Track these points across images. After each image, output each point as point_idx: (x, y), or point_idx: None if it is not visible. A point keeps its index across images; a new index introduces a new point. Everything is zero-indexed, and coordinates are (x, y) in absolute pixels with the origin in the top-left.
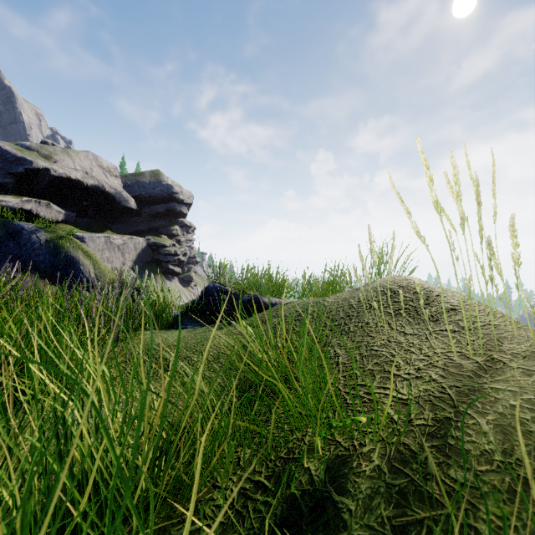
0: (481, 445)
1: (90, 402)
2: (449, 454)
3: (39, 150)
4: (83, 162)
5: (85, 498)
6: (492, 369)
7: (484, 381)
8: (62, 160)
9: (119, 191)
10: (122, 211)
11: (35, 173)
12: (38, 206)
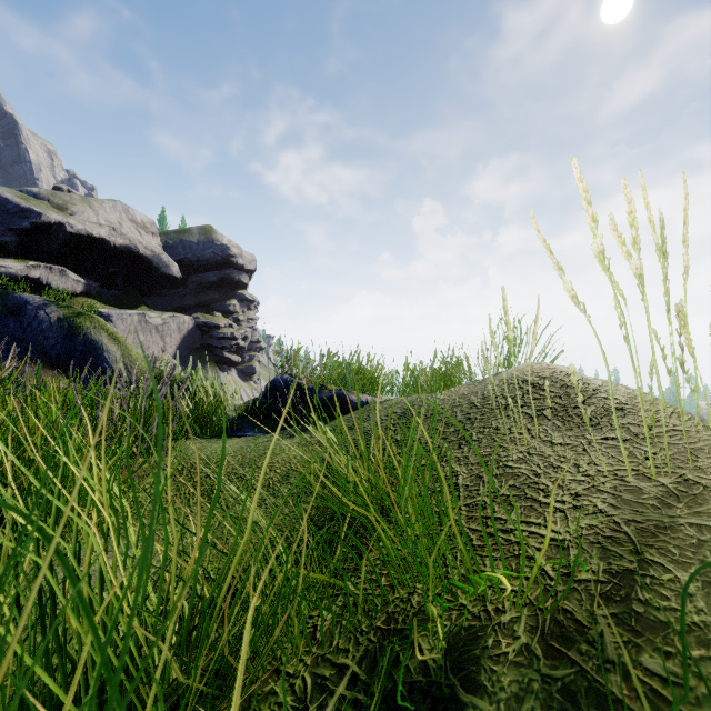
0: (687, 616)
1: (60, 559)
2: (637, 628)
3: (51, 199)
4: (109, 215)
5: (66, 707)
6: (688, 495)
7: (677, 514)
8: (81, 212)
9: (157, 253)
10: (161, 281)
11: (45, 229)
12: (48, 274)
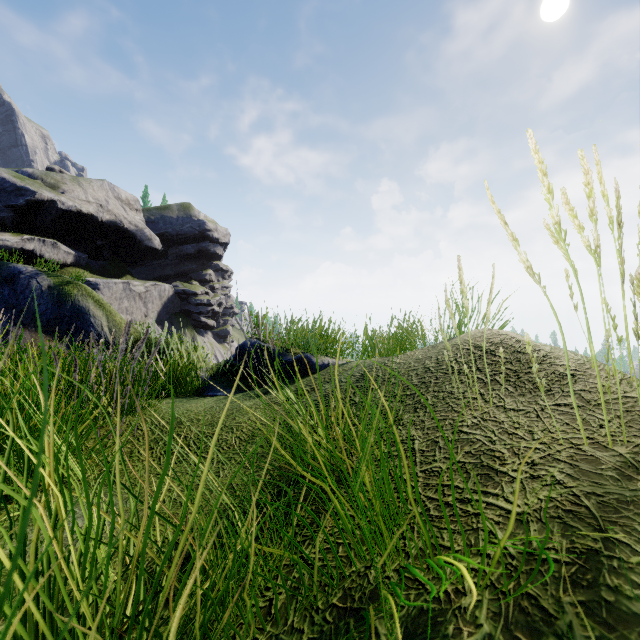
0: None
1: None
2: (608, 620)
3: (44, 179)
4: (97, 193)
5: None
6: None
7: (638, 487)
8: (71, 191)
9: (140, 227)
10: (144, 252)
11: (39, 206)
12: (42, 246)
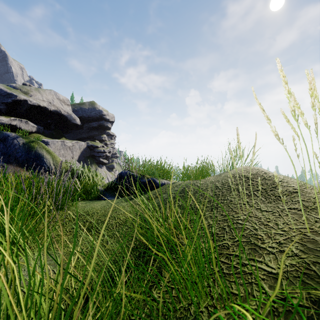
0: None
1: None
2: None
3: (21, 89)
4: (48, 96)
5: None
6: None
7: None
8: (35, 95)
9: (69, 113)
10: (71, 126)
11: (18, 102)
12: (20, 123)
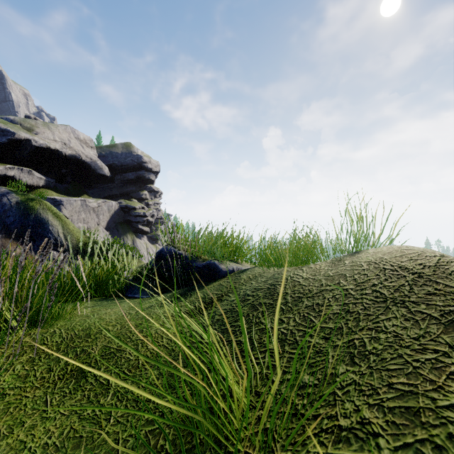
0: None
1: None
2: None
3: (22, 123)
4: (61, 134)
5: None
6: None
7: None
8: (42, 133)
9: (94, 160)
10: (97, 178)
11: (17, 143)
12: (20, 173)
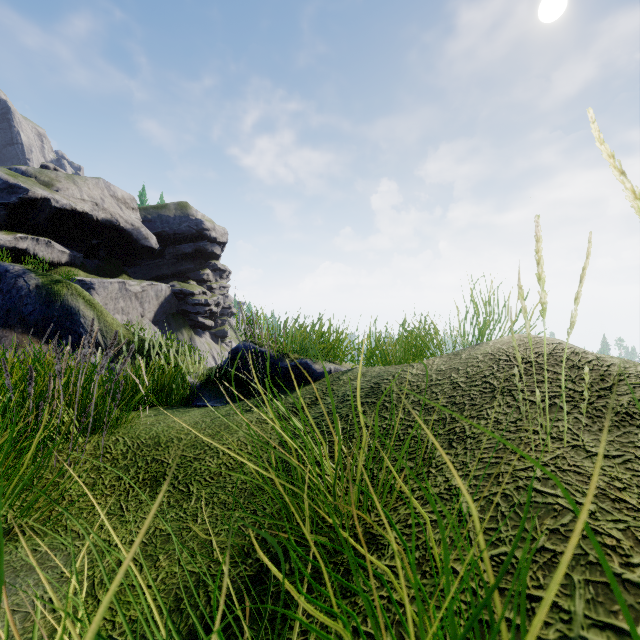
0: None
1: None
2: None
3: (38, 176)
4: (92, 191)
5: None
6: None
7: None
8: (66, 189)
9: (136, 226)
10: (141, 252)
11: (32, 204)
12: (35, 245)
